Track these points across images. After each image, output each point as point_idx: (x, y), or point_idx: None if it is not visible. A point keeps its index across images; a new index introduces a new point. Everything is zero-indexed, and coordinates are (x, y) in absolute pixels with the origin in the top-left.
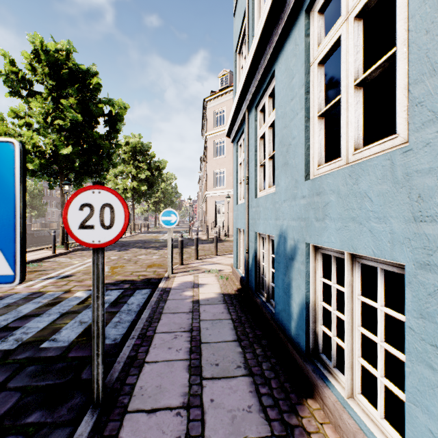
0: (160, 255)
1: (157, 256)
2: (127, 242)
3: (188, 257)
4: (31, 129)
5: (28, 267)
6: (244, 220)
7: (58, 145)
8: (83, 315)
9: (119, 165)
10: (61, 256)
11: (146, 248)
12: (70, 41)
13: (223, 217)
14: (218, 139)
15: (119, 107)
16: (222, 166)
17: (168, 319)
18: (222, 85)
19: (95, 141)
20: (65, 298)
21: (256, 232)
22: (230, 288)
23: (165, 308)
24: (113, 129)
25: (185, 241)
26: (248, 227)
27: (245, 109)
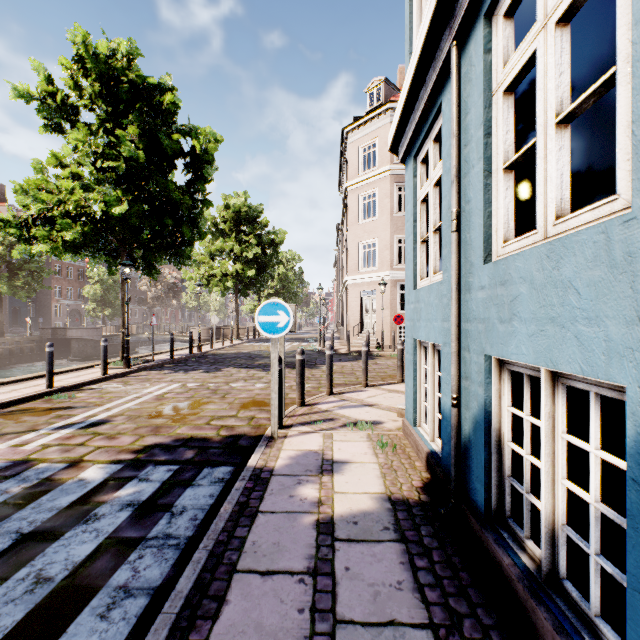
0: (268, 382)
1: (262, 383)
2: (223, 356)
3: (315, 388)
4: (80, 184)
5: (51, 400)
6: (441, 323)
7: (108, 201)
8: (60, 547)
9: (216, 239)
10: (114, 379)
11: (249, 367)
12: (131, 40)
13: (374, 318)
14: (366, 191)
15: (207, 141)
16: (371, 235)
17: (245, 607)
18: (371, 103)
19: (169, 195)
20: (57, 484)
21: (488, 356)
22: (406, 480)
23: (248, 547)
24: (198, 177)
25: (312, 357)
26: (457, 341)
27: (449, 41)
